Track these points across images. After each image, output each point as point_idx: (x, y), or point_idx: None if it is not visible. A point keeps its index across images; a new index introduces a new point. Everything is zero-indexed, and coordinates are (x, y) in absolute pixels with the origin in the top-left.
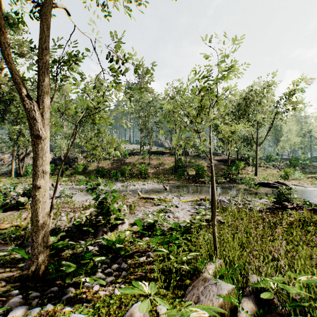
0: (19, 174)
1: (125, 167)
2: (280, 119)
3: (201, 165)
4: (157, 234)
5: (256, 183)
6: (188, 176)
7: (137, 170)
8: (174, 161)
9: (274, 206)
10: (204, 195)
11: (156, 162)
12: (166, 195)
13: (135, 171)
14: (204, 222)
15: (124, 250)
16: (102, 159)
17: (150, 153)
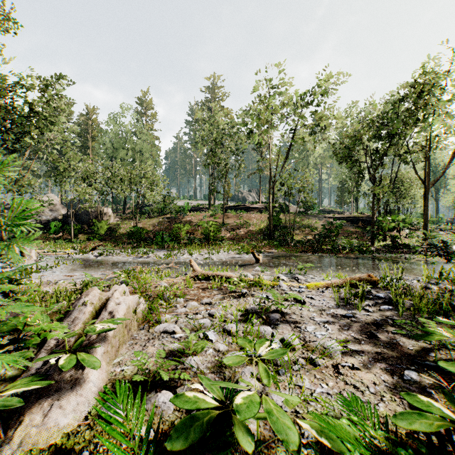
0: (1, 238)
1: (179, 225)
2: None
3: (314, 227)
4: None
5: None
6: (296, 241)
7: (202, 233)
8: (265, 220)
9: None
10: (355, 274)
11: (236, 222)
12: (260, 272)
13: (199, 235)
14: None
15: None
16: (144, 216)
17: (226, 209)
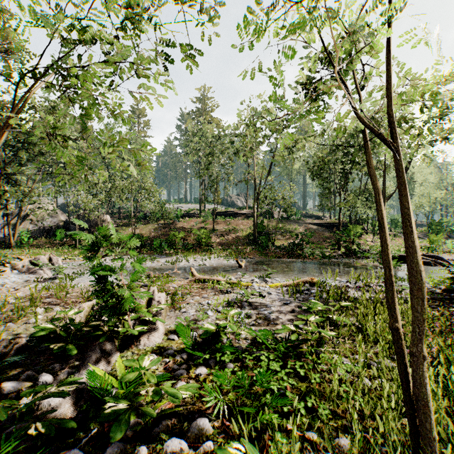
0: (9, 244)
1: (174, 233)
2: (423, 154)
3: (294, 232)
4: (223, 359)
5: (393, 256)
6: (276, 247)
7: (195, 239)
8: (251, 226)
9: (444, 296)
10: (308, 276)
11: (224, 228)
12: (241, 276)
13: (192, 241)
14: (325, 328)
15: (126, 423)
16: (140, 222)
17: (215, 214)
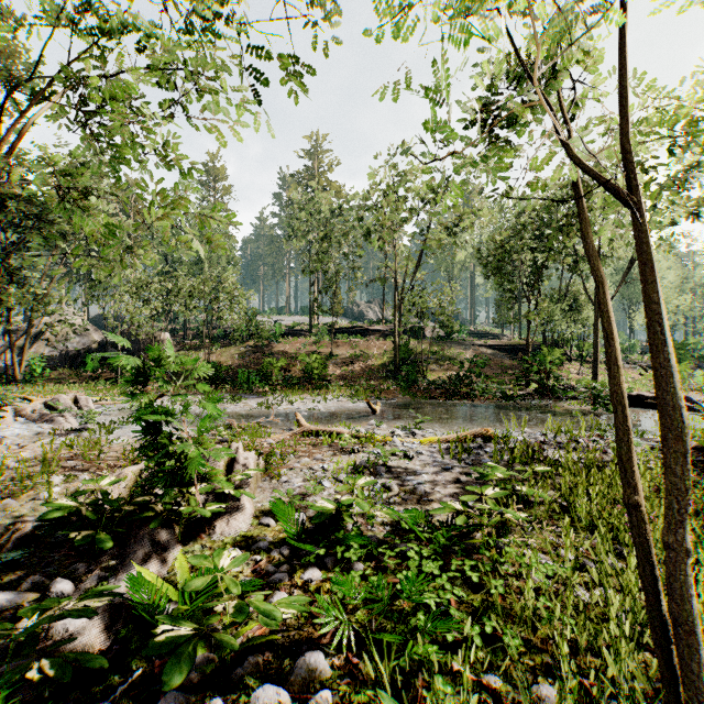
0: (13, 378)
1: (270, 360)
2: (659, 237)
3: (457, 359)
4: (348, 557)
5: None
6: (428, 382)
7: (303, 370)
8: (390, 350)
9: (695, 456)
10: (480, 427)
11: (349, 352)
12: (375, 426)
13: (298, 372)
14: (511, 507)
15: (188, 660)
16: (218, 344)
17: (335, 332)
